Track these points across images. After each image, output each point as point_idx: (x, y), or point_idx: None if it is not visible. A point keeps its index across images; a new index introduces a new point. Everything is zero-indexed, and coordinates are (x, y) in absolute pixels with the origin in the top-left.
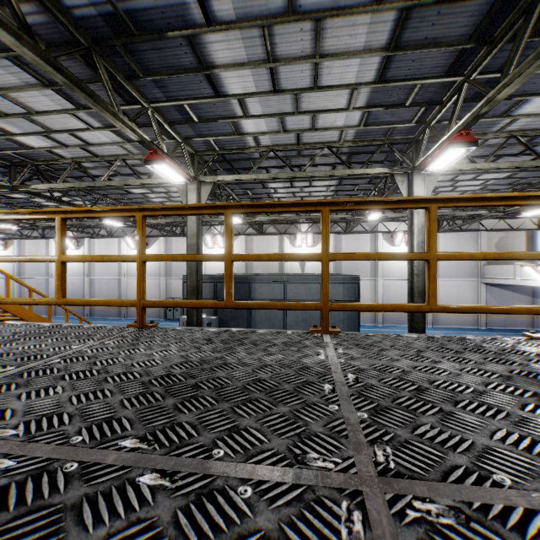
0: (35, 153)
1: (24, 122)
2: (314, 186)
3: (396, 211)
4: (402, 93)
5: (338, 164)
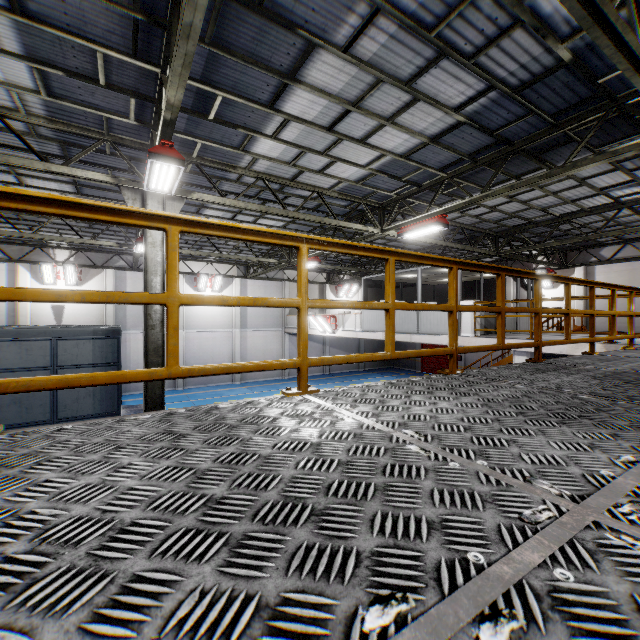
0: None
1: None
2: (32, 187)
3: (193, 248)
4: (84, 58)
5: (51, 155)
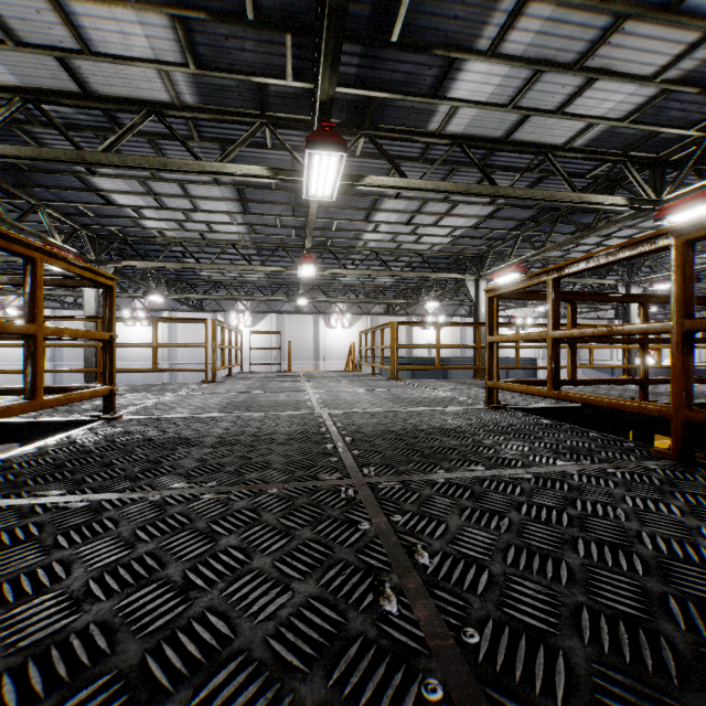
0: (345, 241)
1: (405, 227)
2: None
3: None
4: None
5: None
